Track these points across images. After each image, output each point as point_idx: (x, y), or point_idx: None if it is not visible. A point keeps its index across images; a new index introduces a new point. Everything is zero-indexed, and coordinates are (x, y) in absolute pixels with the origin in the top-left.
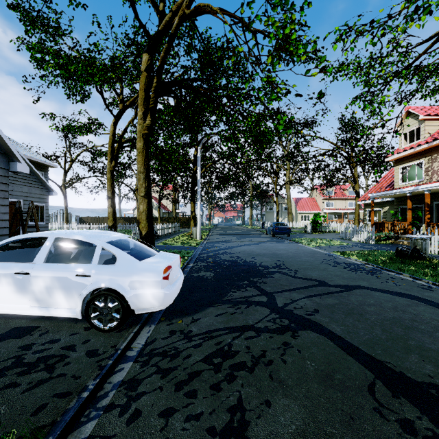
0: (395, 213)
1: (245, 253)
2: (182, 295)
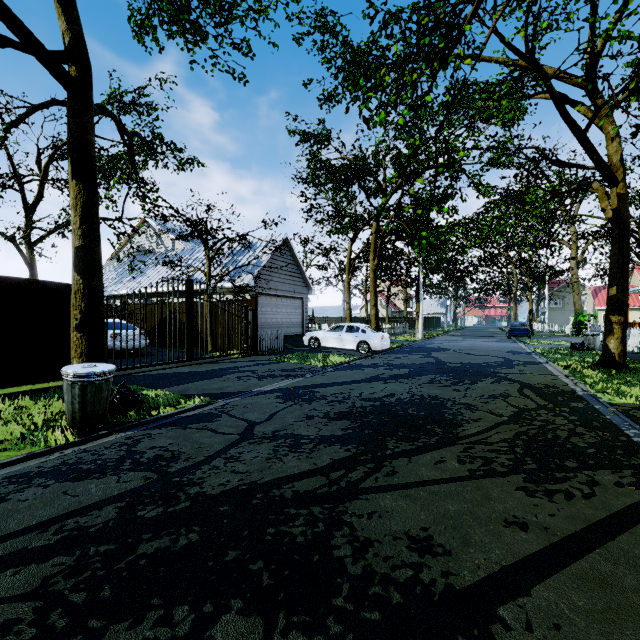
0: None
1: (448, 345)
2: (390, 352)
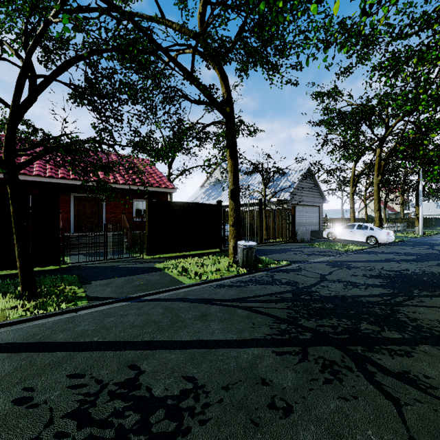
0: None
1: None
2: (394, 245)
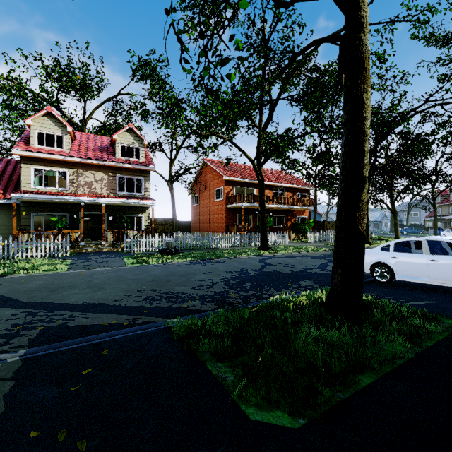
0: (58, 221)
1: (163, 287)
2: None
